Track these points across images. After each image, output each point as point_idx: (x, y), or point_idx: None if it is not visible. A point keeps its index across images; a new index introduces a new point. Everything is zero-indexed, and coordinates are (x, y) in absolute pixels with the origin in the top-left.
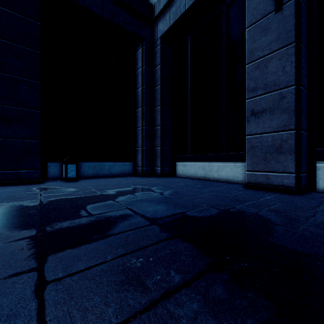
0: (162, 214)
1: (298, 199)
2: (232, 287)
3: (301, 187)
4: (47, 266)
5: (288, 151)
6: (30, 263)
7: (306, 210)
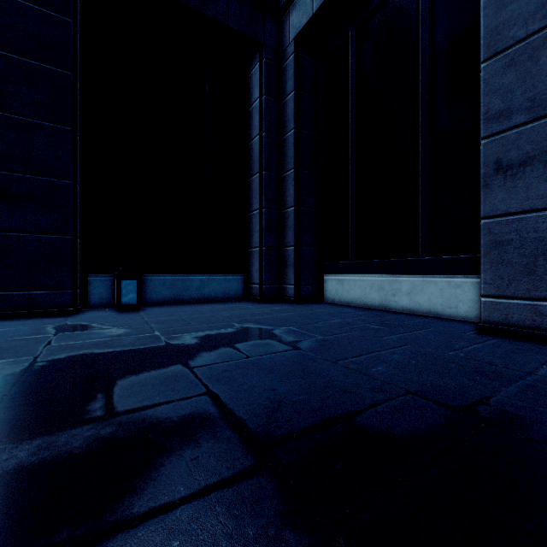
0: (292, 423)
1: None
2: None
3: None
4: None
5: None
6: None
7: None
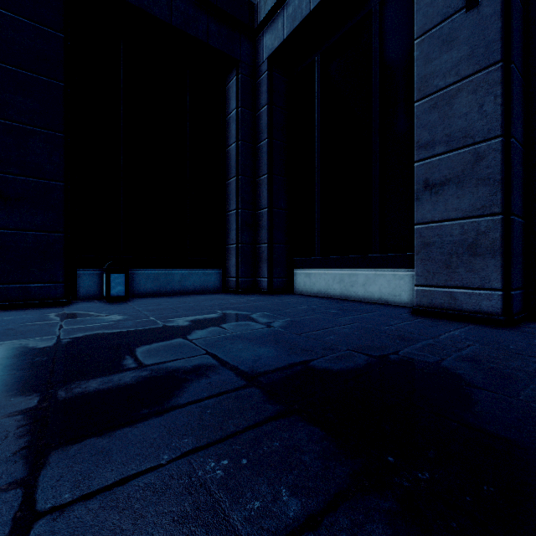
0: (269, 366)
1: (509, 336)
2: (403, 531)
3: (513, 314)
4: (44, 476)
5: (489, 252)
6: (13, 469)
7: (527, 359)
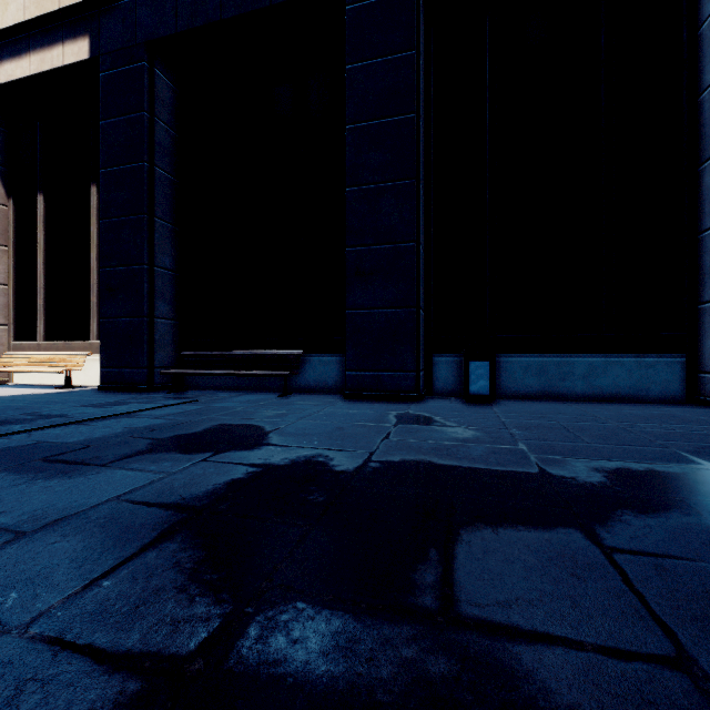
0: None
1: None
2: None
3: None
4: None
5: None
6: None
7: None
